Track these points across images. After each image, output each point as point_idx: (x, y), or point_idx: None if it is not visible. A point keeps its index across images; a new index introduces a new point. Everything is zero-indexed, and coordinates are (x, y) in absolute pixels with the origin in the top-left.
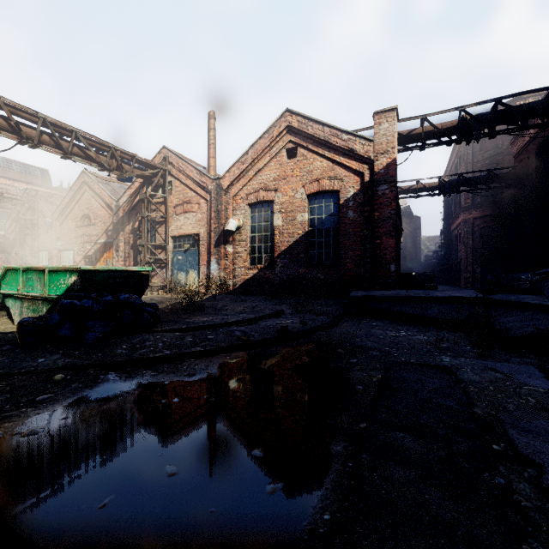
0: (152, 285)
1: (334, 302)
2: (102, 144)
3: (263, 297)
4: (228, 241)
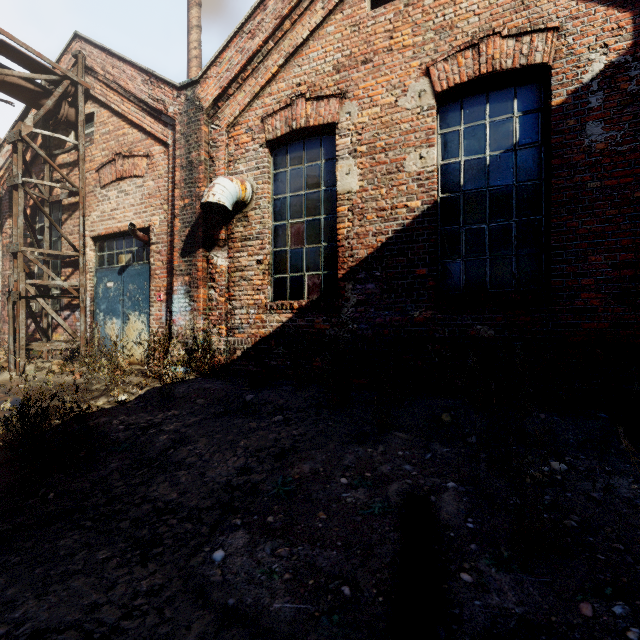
0: (35, 348)
1: None
2: None
3: (311, 393)
4: (216, 240)
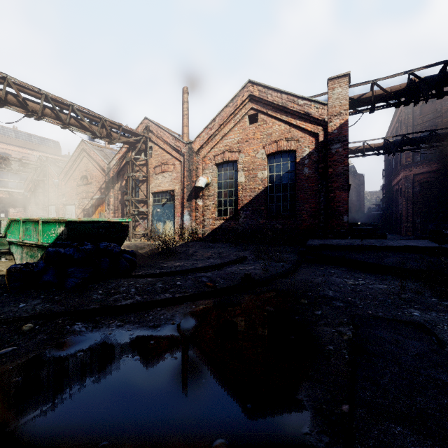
0: (135, 233)
1: (298, 253)
2: (94, 116)
3: (228, 244)
4: (198, 196)
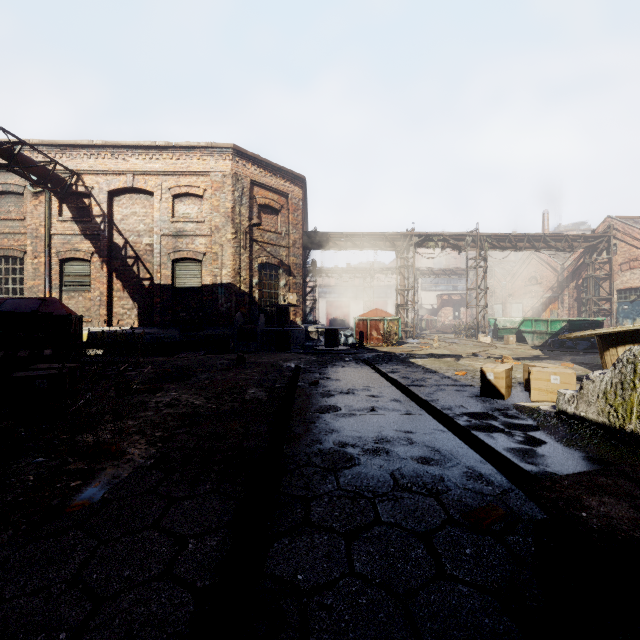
0: None
1: None
2: (559, 236)
3: None
4: None
